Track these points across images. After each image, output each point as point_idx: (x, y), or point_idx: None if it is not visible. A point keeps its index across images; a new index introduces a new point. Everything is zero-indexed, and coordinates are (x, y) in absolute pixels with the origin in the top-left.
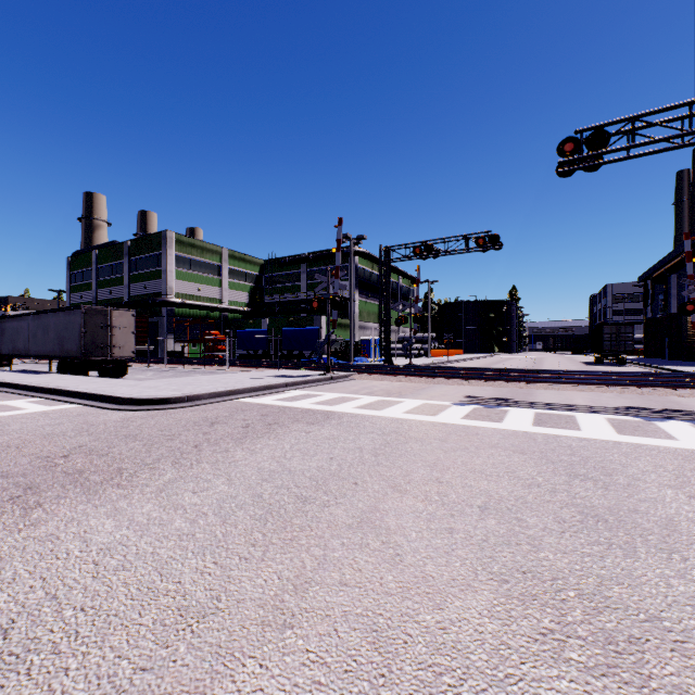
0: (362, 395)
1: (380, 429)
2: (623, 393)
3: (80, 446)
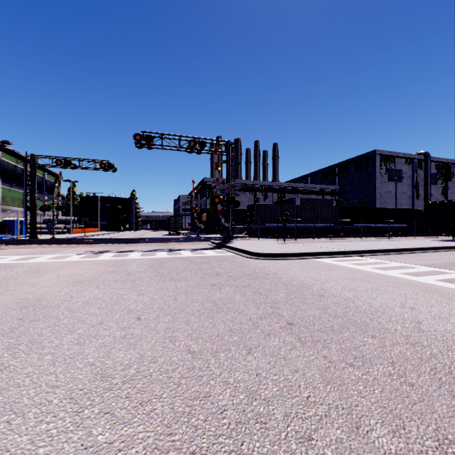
0: (12, 256)
1: (28, 266)
2: (161, 245)
3: None
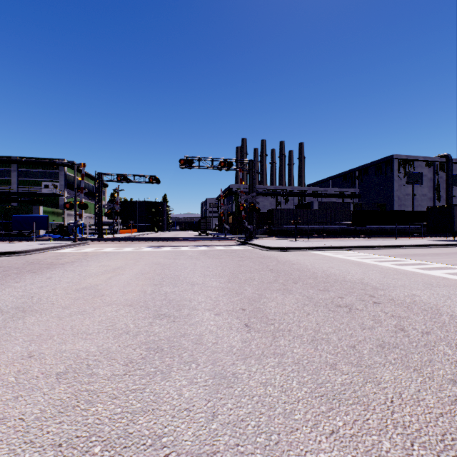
0: (107, 248)
1: (128, 252)
2: (198, 243)
3: (28, 261)
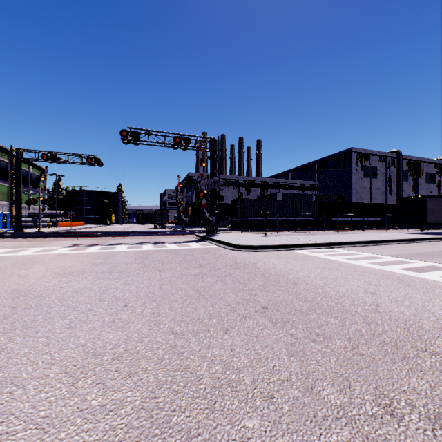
0: None
1: (16, 259)
2: (147, 238)
3: None
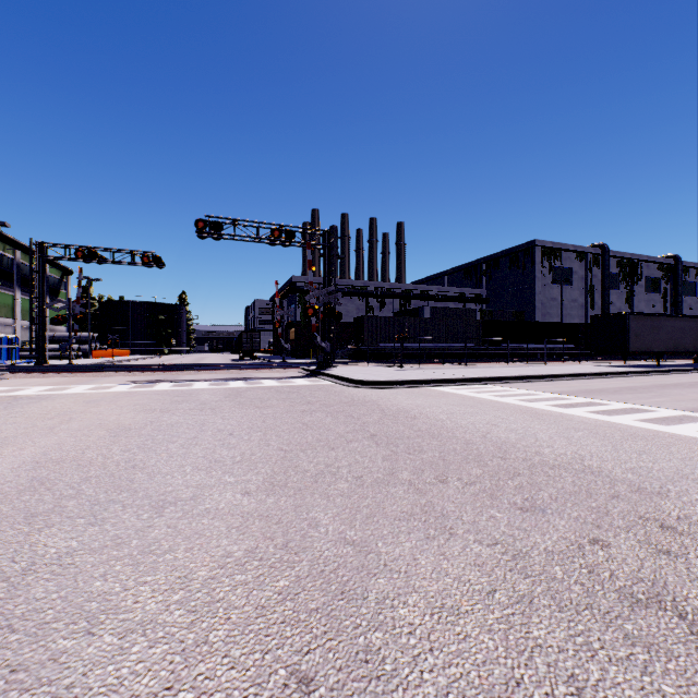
0: (33, 387)
1: (70, 397)
2: (232, 373)
3: None
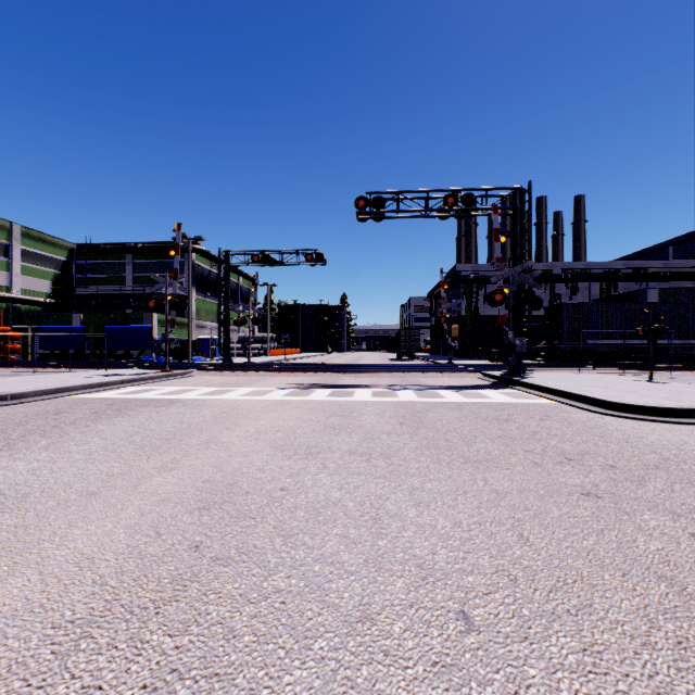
0: (202, 387)
1: (219, 406)
2: (395, 377)
3: None
